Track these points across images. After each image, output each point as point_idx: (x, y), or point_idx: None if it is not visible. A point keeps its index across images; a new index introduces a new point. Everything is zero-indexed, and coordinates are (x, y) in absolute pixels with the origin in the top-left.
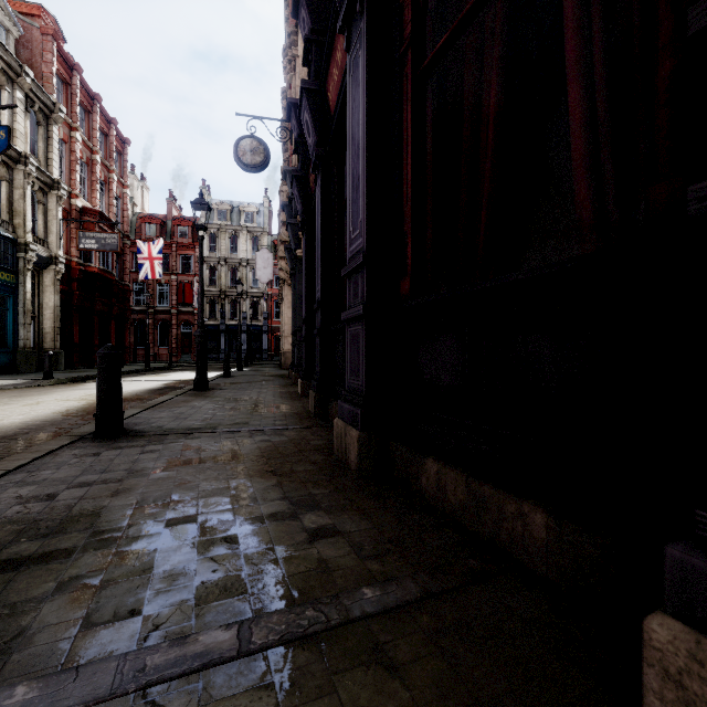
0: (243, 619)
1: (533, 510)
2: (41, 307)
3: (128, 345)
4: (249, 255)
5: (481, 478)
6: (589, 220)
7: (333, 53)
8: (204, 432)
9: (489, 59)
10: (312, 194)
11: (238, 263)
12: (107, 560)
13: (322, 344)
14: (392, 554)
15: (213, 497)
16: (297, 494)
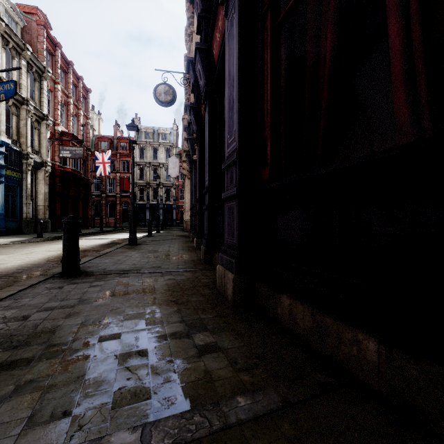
0: (146, 422)
1: (366, 339)
2: (37, 193)
3: (90, 216)
4: (164, 160)
5: (323, 311)
6: (406, 120)
7: (216, 23)
8: (132, 273)
9: (326, 12)
10: (202, 119)
11: (157, 165)
12: (54, 368)
13: (209, 215)
14: (259, 367)
15: (133, 320)
16: (191, 318)
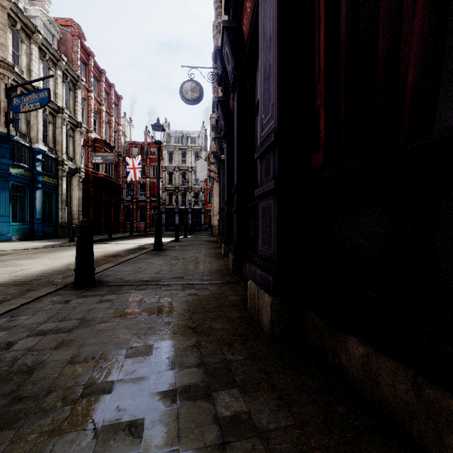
0: None
1: None
2: (71, 199)
3: (122, 221)
4: (192, 164)
5: (440, 384)
6: None
7: None
8: (150, 284)
9: None
10: (231, 113)
11: (186, 169)
12: None
13: (238, 218)
14: None
15: (136, 357)
16: (213, 359)
